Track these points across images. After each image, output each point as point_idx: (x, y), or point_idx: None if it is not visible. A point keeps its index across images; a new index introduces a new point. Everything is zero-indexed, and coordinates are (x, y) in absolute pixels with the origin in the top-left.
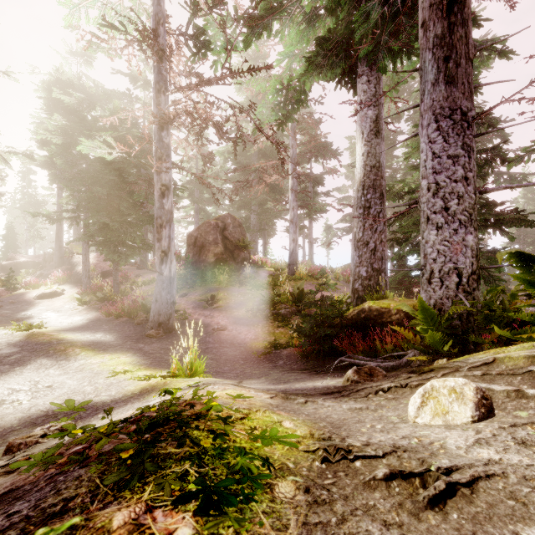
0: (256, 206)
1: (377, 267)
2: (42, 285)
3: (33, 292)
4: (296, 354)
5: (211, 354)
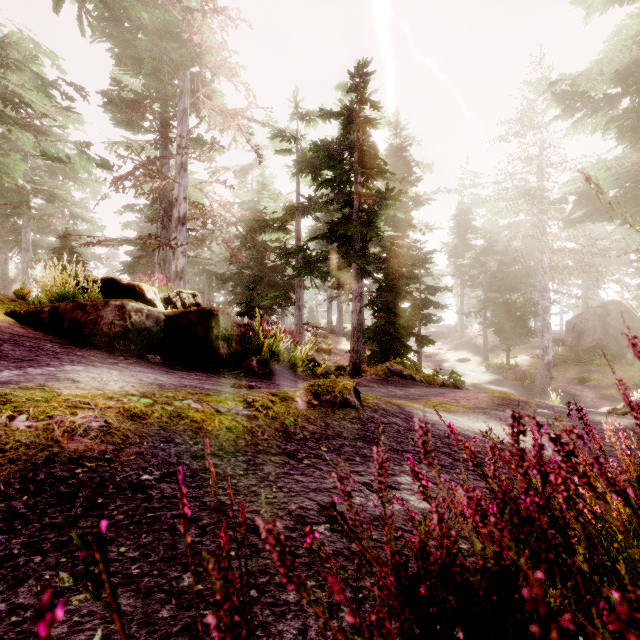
0: None
1: None
2: (453, 351)
3: (451, 357)
4: None
5: None
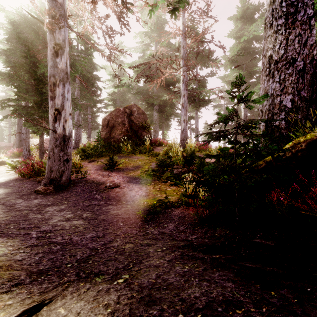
0: (156, 105)
1: (306, 96)
2: None
3: None
4: (191, 216)
5: (88, 213)
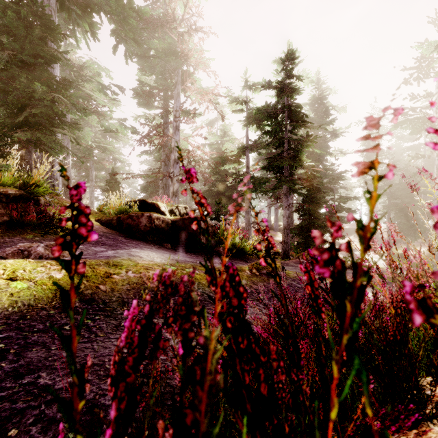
0: None
1: None
2: None
3: None
4: None
5: None
